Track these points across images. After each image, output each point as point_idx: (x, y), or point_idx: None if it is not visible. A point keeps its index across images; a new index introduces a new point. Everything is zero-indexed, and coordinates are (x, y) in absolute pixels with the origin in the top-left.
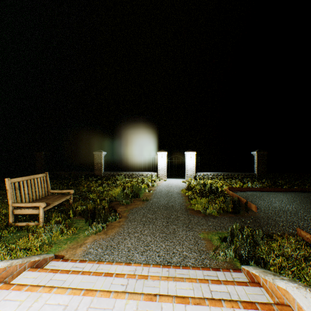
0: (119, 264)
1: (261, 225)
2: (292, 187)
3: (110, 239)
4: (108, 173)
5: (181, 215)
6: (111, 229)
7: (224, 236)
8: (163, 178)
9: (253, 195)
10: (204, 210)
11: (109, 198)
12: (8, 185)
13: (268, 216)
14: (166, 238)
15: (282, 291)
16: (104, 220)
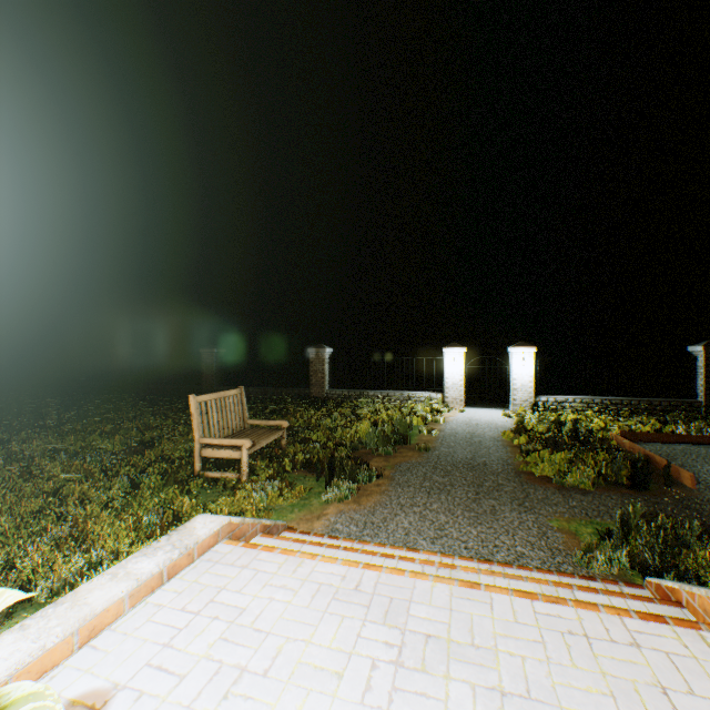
0: (396, 548)
1: (704, 517)
2: None
3: (367, 512)
4: (337, 393)
5: (507, 482)
6: (366, 496)
7: (608, 527)
8: (455, 405)
9: (688, 452)
10: (558, 476)
11: (350, 441)
12: (193, 406)
13: None
14: (477, 521)
15: None
16: (351, 479)
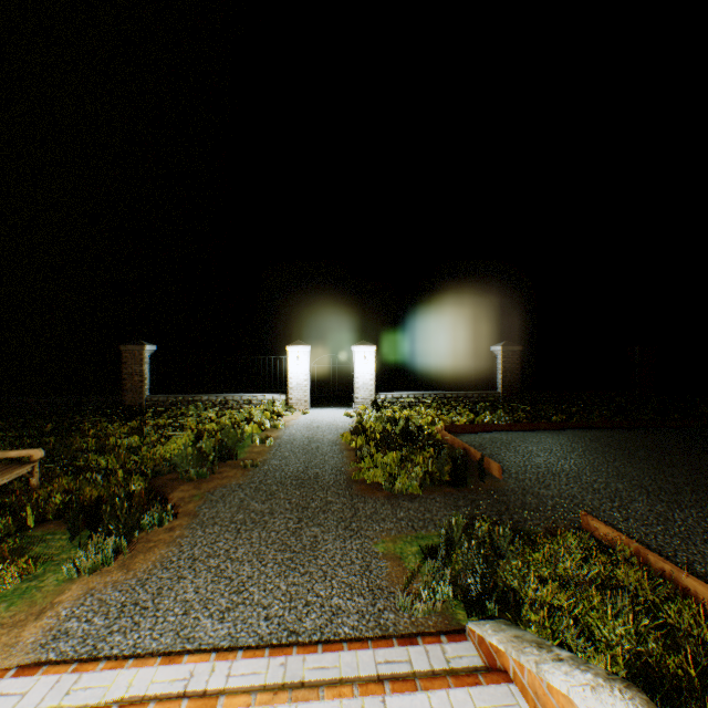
0: (144, 663)
1: (511, 510)
2: (569, 419)
3: (135, 583)
4: (162, 399)
5: (337, 498)
6: (145, 552)
7: (432, 545)
8: (300, 407)
9: (495, 441)
10: (390, 481)
11: (154, 465)
12: None
13: (525, 488)
14: (292, 565)
15: (560, 698)
16: (128, 528)
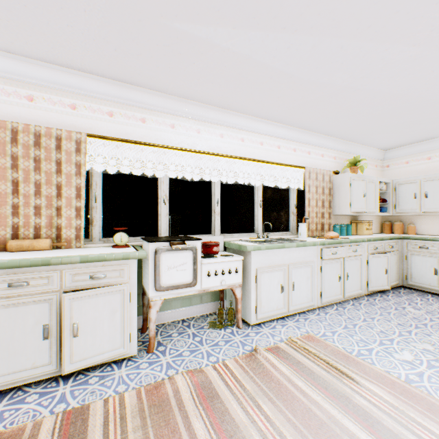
0: None
1: None
2: None
3: None
4: None
5: None
6: None
7: None
8: None
9: None
10: None
11: None
12: None
13: None
14: None
15: None
16: None
